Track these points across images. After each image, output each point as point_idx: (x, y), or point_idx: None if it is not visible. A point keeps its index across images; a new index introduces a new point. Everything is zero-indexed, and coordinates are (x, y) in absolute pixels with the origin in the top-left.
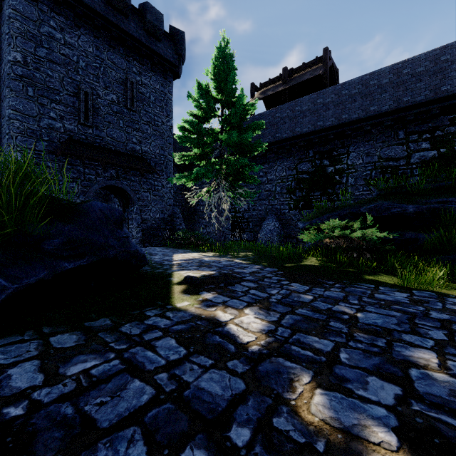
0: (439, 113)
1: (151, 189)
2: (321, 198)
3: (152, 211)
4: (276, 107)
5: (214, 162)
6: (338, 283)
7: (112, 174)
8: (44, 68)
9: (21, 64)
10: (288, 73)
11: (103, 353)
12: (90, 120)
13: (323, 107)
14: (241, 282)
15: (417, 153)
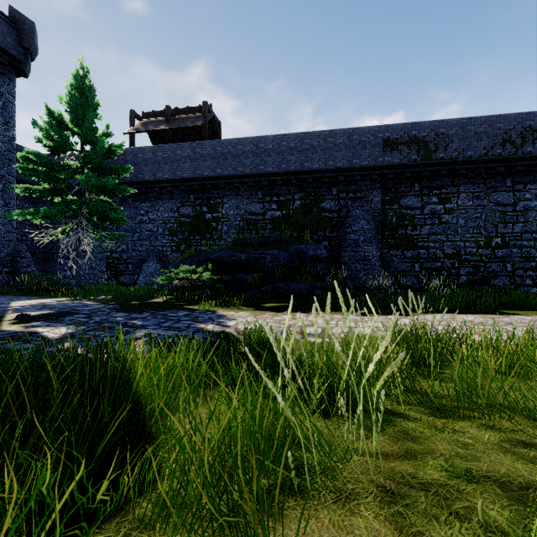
0: (282, 184)
1: None
2: (201, 242)
3: None
4: (158, 146)
5: (71, 200)
6: (155, 311)
7: None
8: None
9: None
10: (171, 112)
11: None
12: None
13: (202, 158)
14: (74, 315)
15: (269, 211)
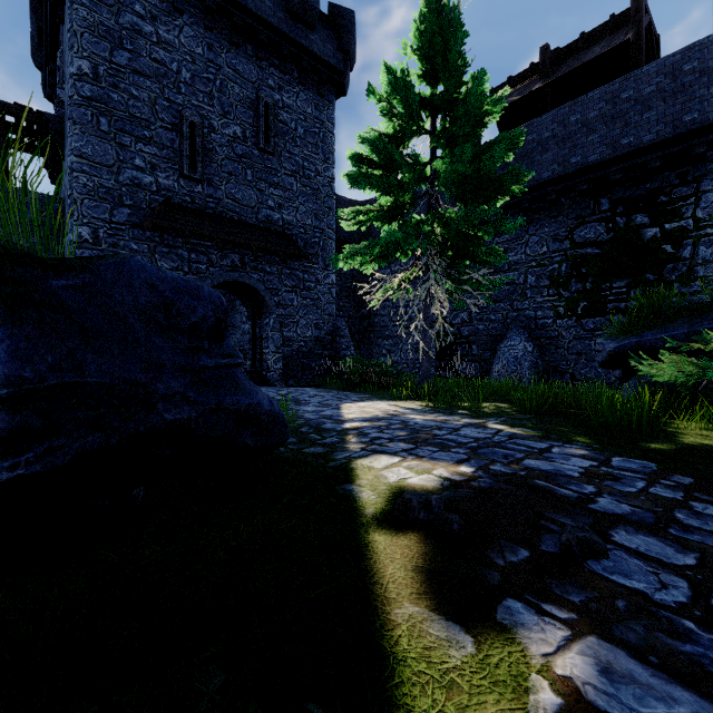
0: None
1: (298, 286)
2: (629, 292)
3: (299, 326)
4: (528, 123)
5: (417, 221)
6: None
7: (234, 262)
8: (125, 85)
9: (90, 79)
10: (550, 56)
11: None
12: (199, 170)
13: (637, 107)
14: (607, 530)
15: None
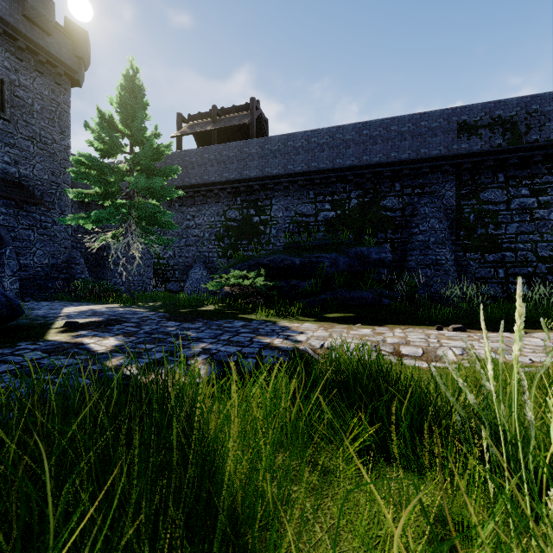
0: (337, 181)
1: (35, 225)
2: (248, 247)
3: (36, 255)
4: (204, 147)
5: (121, 203)
6: (207, 320)
7: None
8: None
9: None
10: (218, 112)
11: None
12: None
13: (249, 157)
14: (123, 323)
15: (322, 212)
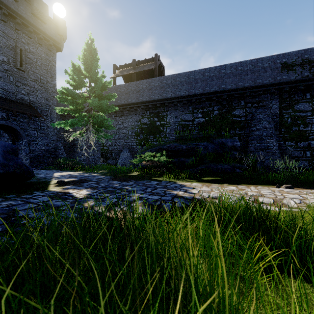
0: (205, 100)
1: (38, 128)
2: (153, 139)
3: (38, 144)
4: (129, 83)
5: (84, 115)
6: (135, 180)
7: (3, 116)
8: None
9: None
10: (136, 63)
11: (15, 201)
12: None
13: (154, 88)
14: (88, 182)
15: (197, 119)
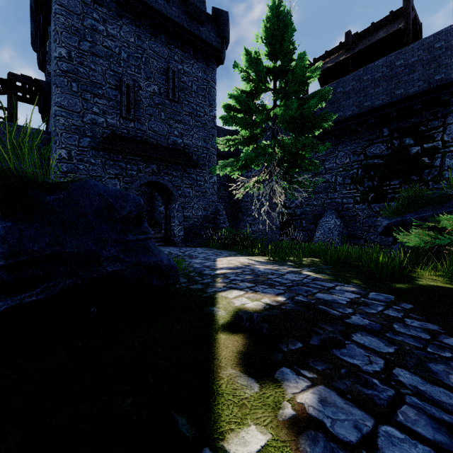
0: None
1: (193, 184)
2: (401, 188)
3: (194, 209)
4: (337, 81)
5: (264, 145)
6: None
7: (153, 170)
8: (87, 62)
9: (66, 59)
10: (351, 38)
11: None
12: (132, 113)
13: (405, 70)
14: (350, 334)
15: None
